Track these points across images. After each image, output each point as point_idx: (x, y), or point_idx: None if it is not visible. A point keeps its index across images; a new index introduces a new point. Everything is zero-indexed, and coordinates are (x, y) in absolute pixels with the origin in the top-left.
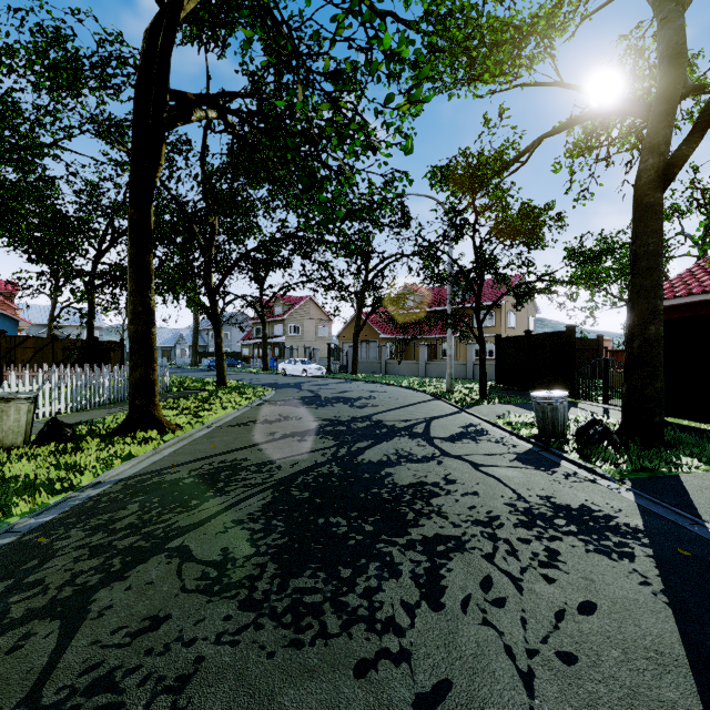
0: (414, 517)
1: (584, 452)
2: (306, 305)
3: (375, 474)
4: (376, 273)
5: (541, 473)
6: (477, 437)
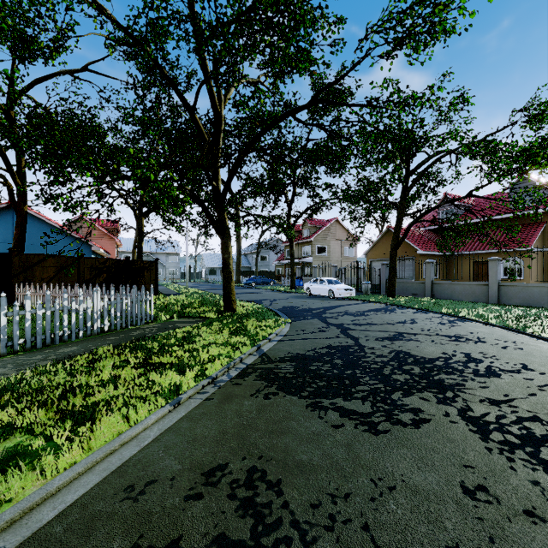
0: None
1: None
2: (332, 227)
3: None
4: (421, 172)
5: None
6: None
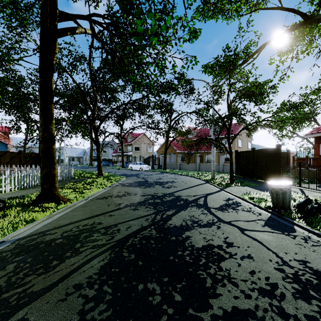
0: (211, 284)
1: (305, 219)
2: (142, 137)
3: (179, 237)
4: (175, 121)
5: (287, 237)
6: (236, 207)
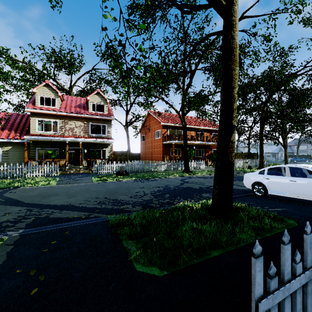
0: None
1: None
2: None
3: None
4: None
5: None
6: None
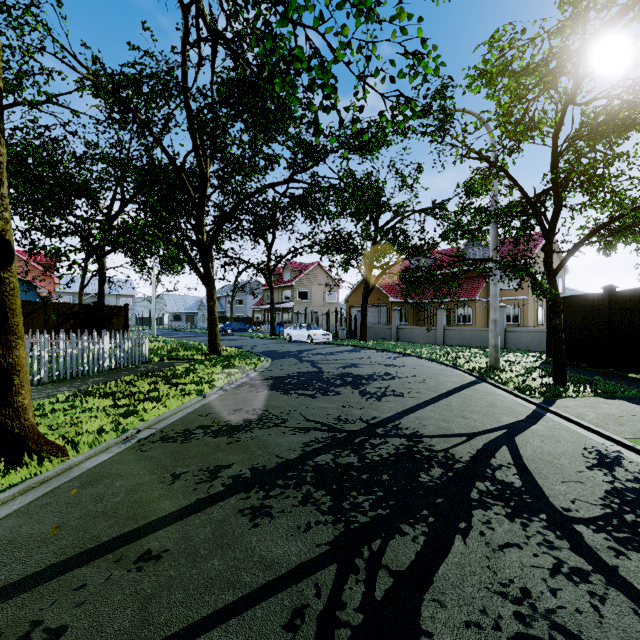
0: None
1: None
2: (314, 271)
3: None
4: (387, 230)
5: None
6: None
